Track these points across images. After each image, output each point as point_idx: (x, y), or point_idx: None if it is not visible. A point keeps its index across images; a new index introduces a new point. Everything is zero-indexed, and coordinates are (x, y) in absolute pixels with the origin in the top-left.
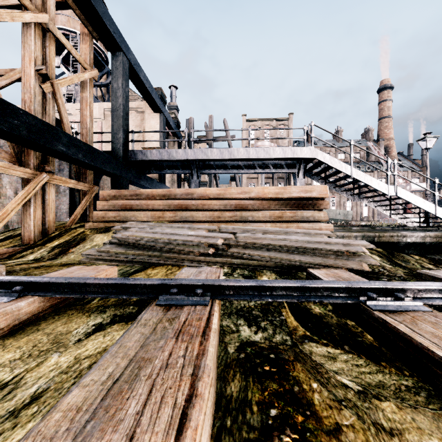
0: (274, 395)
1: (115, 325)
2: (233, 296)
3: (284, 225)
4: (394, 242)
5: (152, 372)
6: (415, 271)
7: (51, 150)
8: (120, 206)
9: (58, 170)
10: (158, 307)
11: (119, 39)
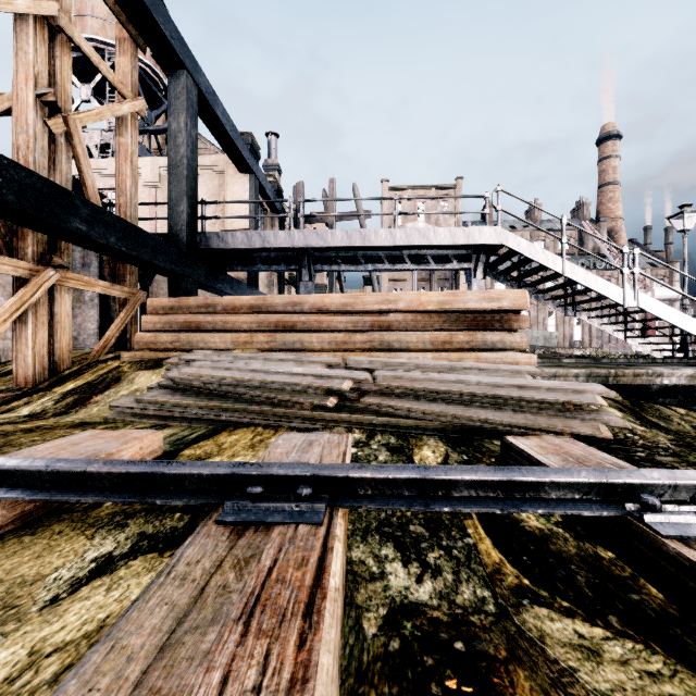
0: None
1: (137, 560)
2: (373, 500)
3: (454, 356)
4: (640, 384)
5: None
6: (687, 436)
7: (61, 229)
8: (181, 325)
9: (81, 265)
10: (220, 528)
11: (181, 49)
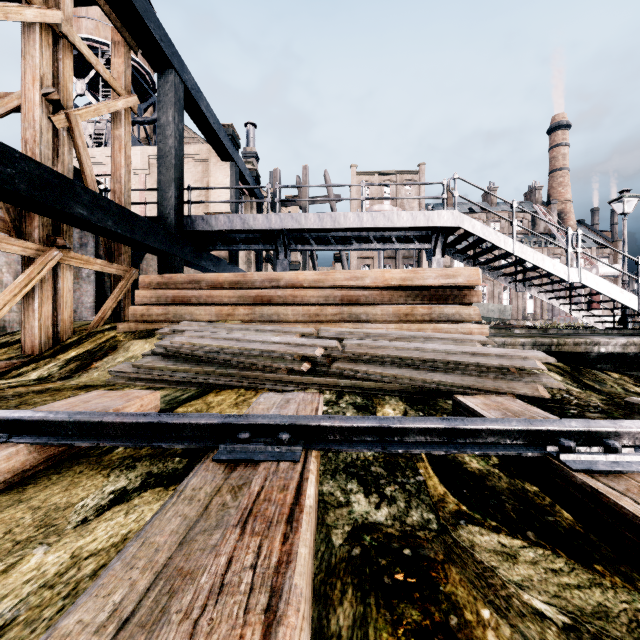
0: (415, 635)
1: (148, 492)
2: (340, 444)
3: (414, 327)
4: (580, 352)
5: (193, 604)
6: (617, 397)
7: (65, 214)
8: (170, 299)
9: (79, 245)
10: (216, 465)
11: (170, 51)
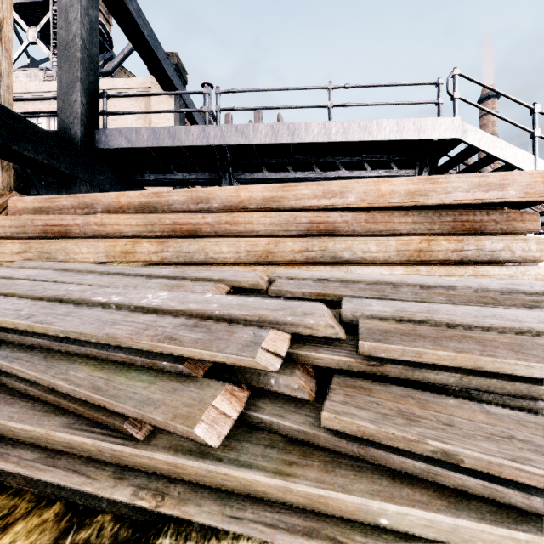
0: None
1: None
2: None
3: (439, 271)
4: None
5: None
6: None
7: None
8: (39, 229)
9: None
10: None
11: None
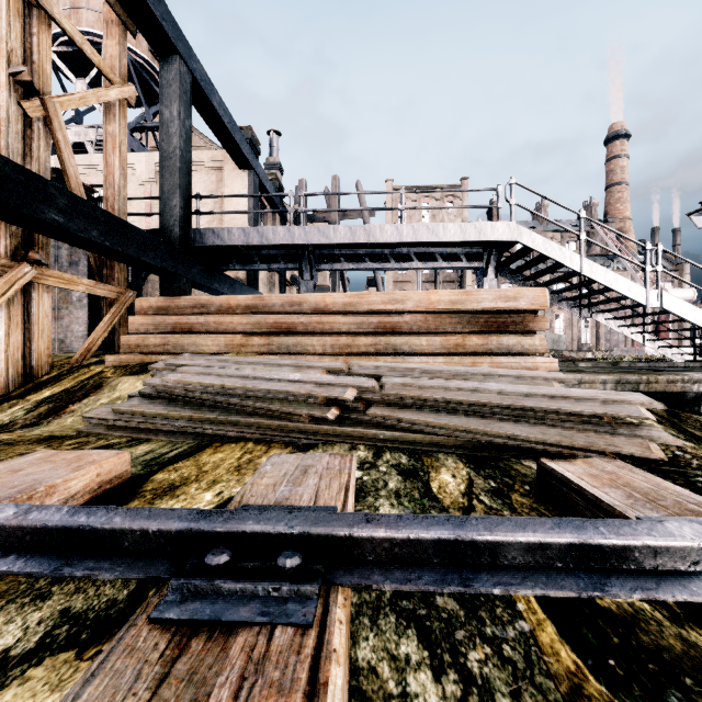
0: None
1: (41, 666)
2: (388, 573)
3: (467, 360)
4: (675, 391)
5: None
6: None
7: (34, 220)
8: (170, 326)
9: (68, 263)
10: (155, 632)
11: (173, 33)
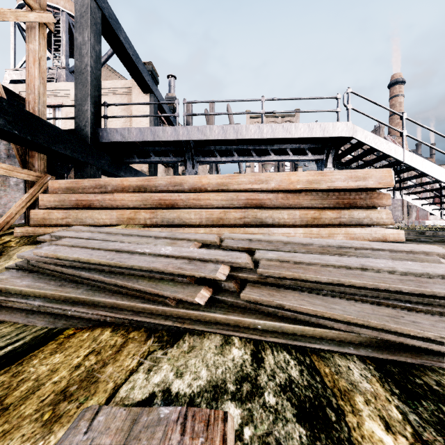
0: None
1: None
2: None
3: (324, 231)
4: None
5: None
6: None
7: None
8: (73, 203)
9: (6, 155)
10: None
11: None
